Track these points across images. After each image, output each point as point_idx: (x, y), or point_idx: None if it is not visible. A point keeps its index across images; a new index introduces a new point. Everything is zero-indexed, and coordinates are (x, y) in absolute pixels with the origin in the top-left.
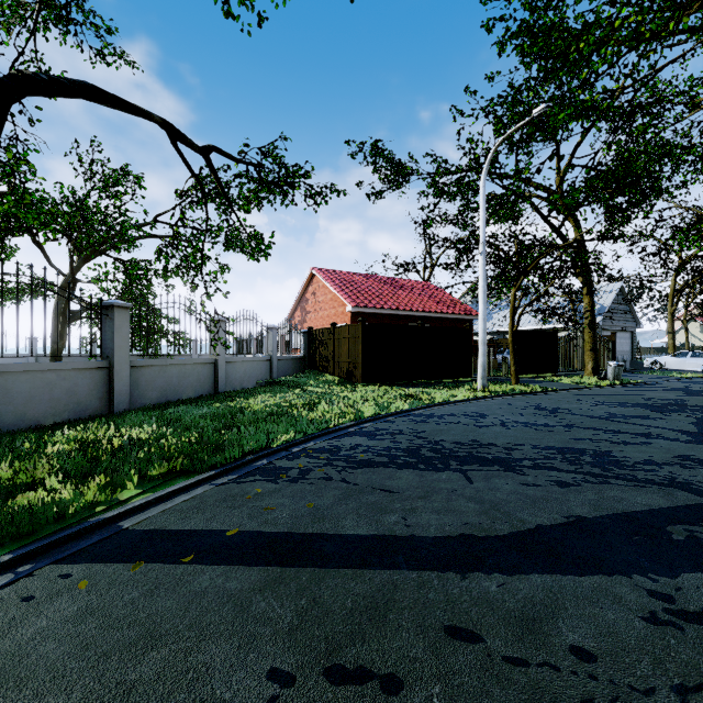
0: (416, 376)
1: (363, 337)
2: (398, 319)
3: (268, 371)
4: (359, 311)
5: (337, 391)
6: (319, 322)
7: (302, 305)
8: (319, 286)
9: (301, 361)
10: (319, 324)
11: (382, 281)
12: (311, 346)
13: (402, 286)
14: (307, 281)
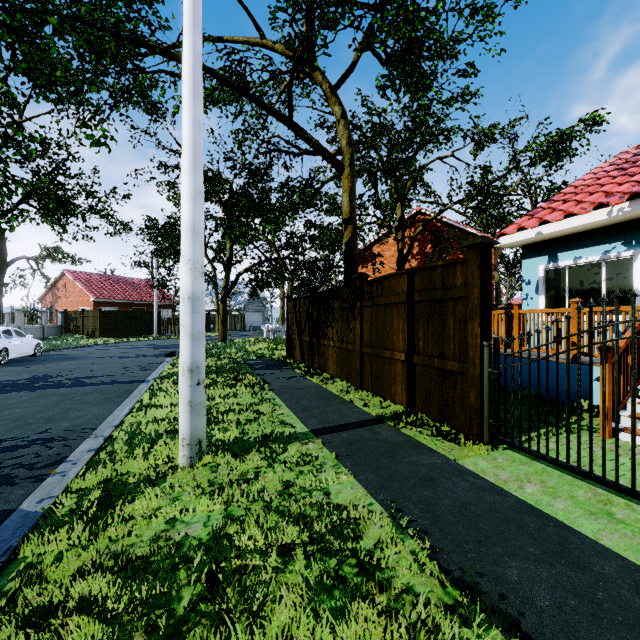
0: (130, 334)
1: (100, 317)
2: (125, 304)
3: (42, 333)
4: (99, 300)
5: (87, 340)
6: (69, 304)
7: (54, 292)
8: (69, 281)
9: (60, 328)
10: (69, 305)
11: (117, 280)
12: (67, 320)
13: (131, 283)
14: (58, 277)
